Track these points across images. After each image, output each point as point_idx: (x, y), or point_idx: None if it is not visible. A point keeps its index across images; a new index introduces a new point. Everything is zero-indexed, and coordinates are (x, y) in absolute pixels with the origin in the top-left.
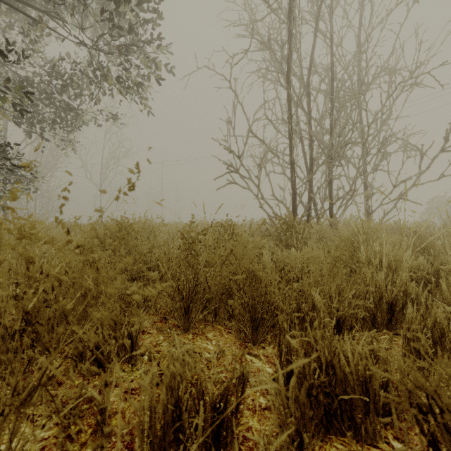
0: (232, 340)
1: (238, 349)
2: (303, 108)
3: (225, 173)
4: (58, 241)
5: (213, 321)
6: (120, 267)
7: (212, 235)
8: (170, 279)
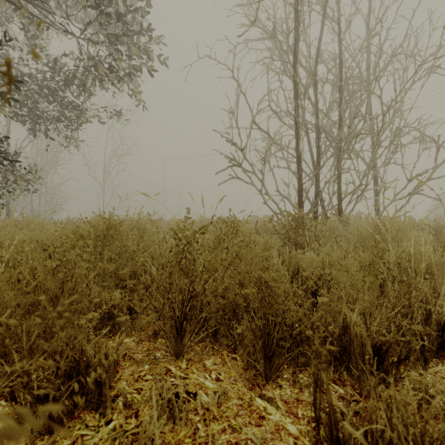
0: (237, 372)
1: (246, 388)
2: (309, 98)
3: (227, 167)
4: (40, 240)
5: (214, 341)
6: (101, 272)
7: (211, 234)
8: (156, 293)
